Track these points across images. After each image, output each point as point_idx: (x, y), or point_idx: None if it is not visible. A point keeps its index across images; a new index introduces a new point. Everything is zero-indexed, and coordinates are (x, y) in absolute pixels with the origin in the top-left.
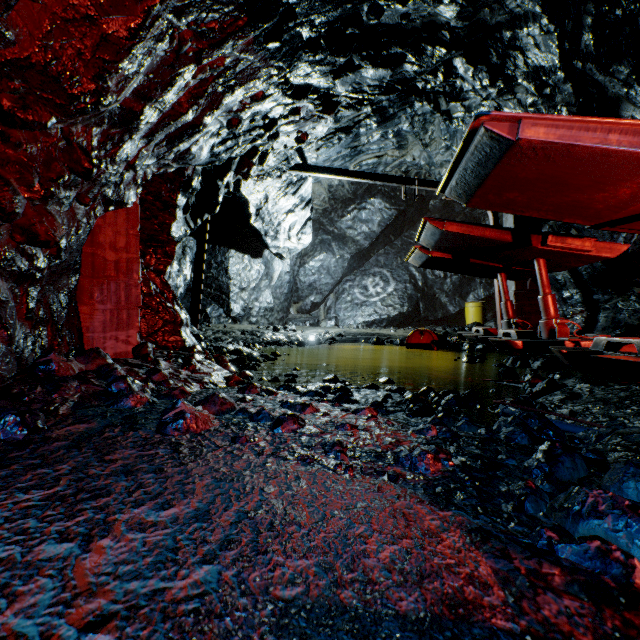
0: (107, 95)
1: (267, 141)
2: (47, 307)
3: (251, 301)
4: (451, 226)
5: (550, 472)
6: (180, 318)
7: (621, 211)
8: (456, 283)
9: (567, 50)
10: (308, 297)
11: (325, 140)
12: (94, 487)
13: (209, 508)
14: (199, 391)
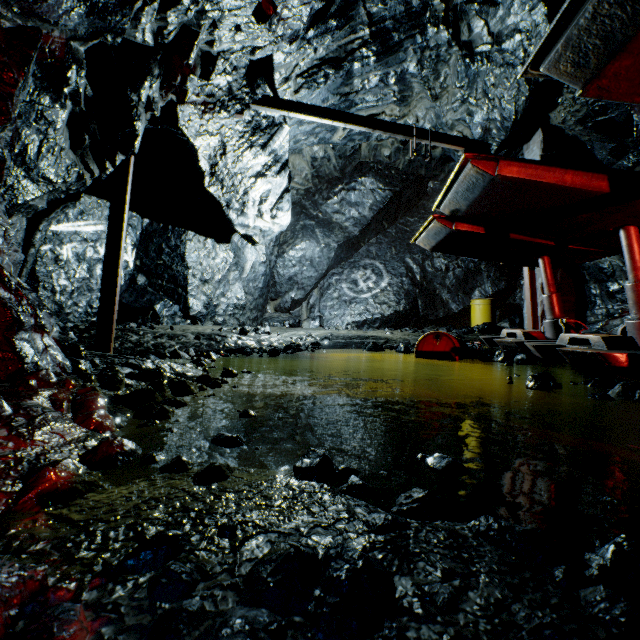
0: None
1: (202, 4)
2: None
3: (216, 296)
4: (509, 167)
5: None
6: (10, 315)
7: None
8: (460, 277)
9: None
10: (288, 293)
11: (307, 76)
12: None
13: None
14: None
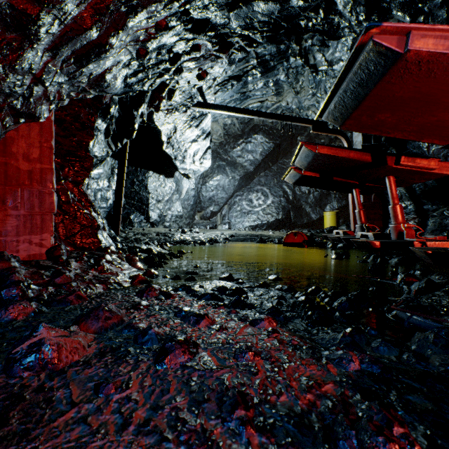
0: None
1: (173, 76)
2: None
3: (165, 210)
4: (322, 149)
5: None
6: (96, 223)
7: None
8: (317, 197)
9: None
10: (208, 207)
11: (221, 85)
12: None
13: None
14: (100, 293)
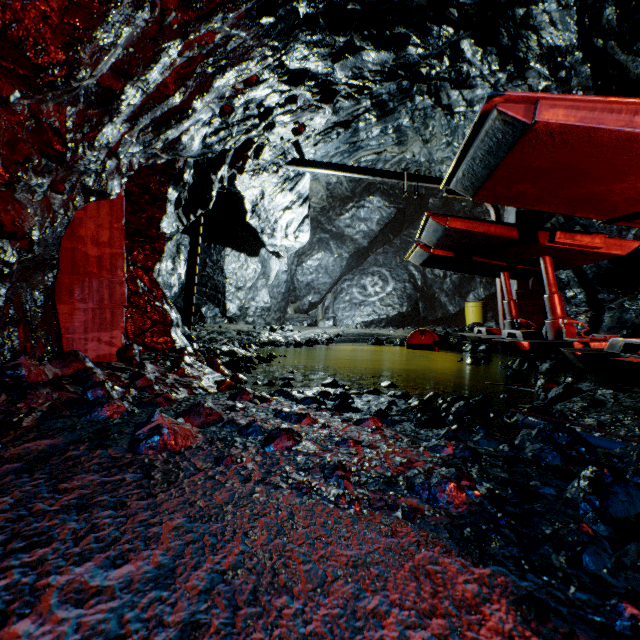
0: (80, 68)
1: (262, 132)
2: (18, 306)
3: (247, 301)
4: (455, 222)
5: (602, 507)
6: (170, 318)
7: (639, 204)
8: (456, 282)
9: (587, 26)
10: (306, 297)
11: (323, 135)
12: (33, 531)
13: (174, 565)
14: (186, 397)
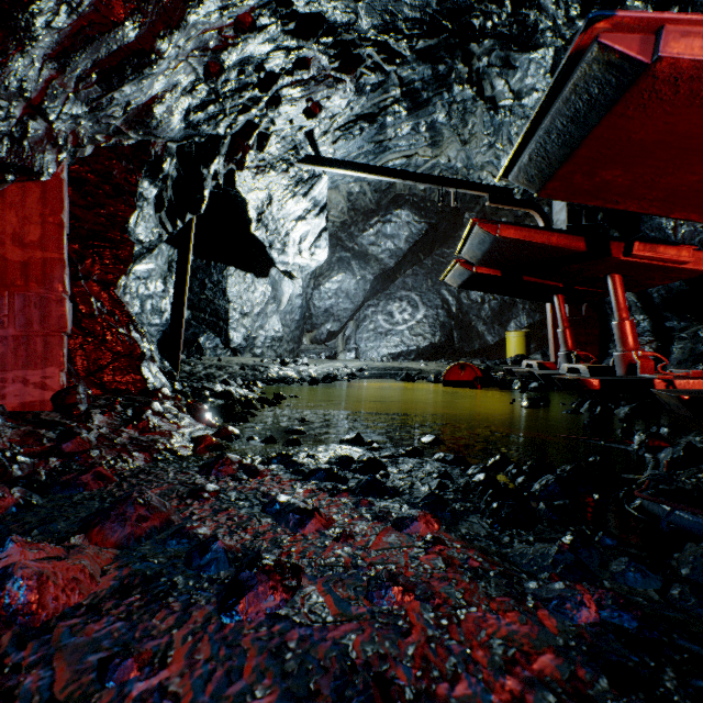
0: None
1: (265, 111)
2: None
3: (255, 329)
4: (507, 230)
5: None
6: (139, 349)
7: None
8: (495, 309)
9: None
10: (324, 325)
11: (344, 130)
12: None
13: None
14: (138, 468)
